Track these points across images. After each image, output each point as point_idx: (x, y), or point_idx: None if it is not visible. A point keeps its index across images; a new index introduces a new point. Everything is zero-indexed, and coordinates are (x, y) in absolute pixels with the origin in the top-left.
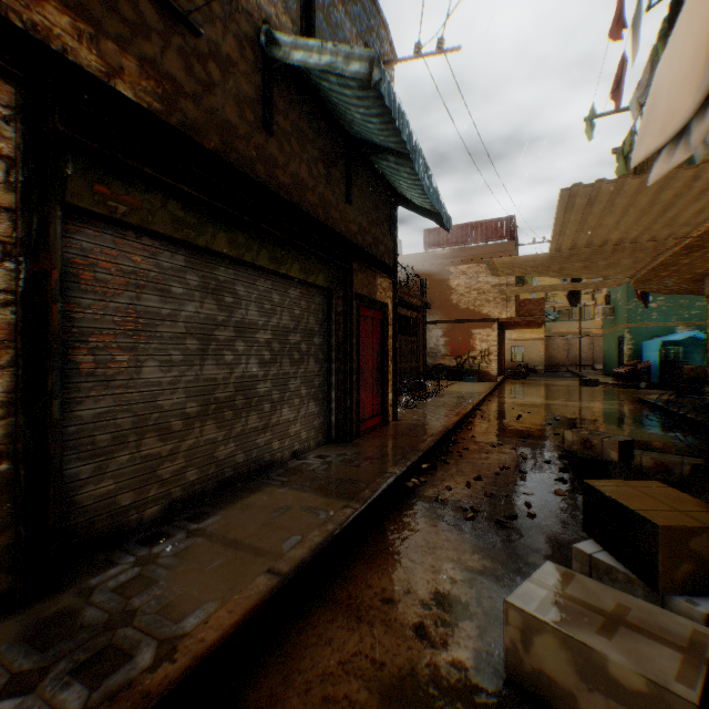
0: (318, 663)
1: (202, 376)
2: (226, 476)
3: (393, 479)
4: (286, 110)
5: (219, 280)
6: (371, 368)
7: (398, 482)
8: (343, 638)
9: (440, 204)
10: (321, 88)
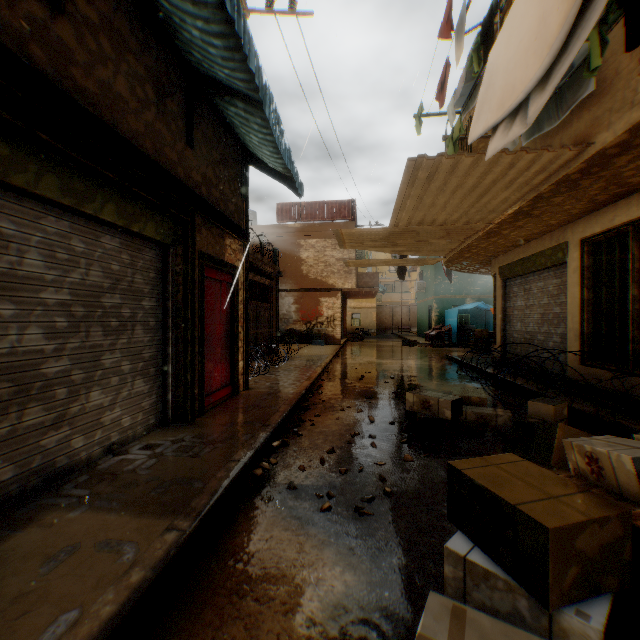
0: None
1: None
2: None
3: (239, 469)
4: None
5: None
6: (219, 335)
7: (244, 471)
8: None
9: (292, 165)
10: None
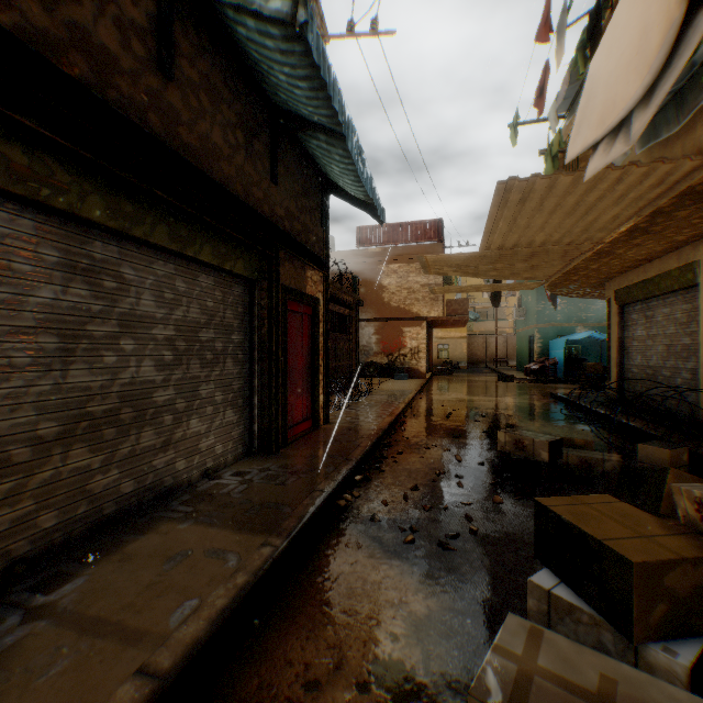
0: None
1: (66, 384)
2: (106, 514)
3: (323, 498)
4: (192, 56)
5: (96, 259)
6: (301, 368)
7: (328, 501)
8: None
9: (374, 193)
10: (238, 36)
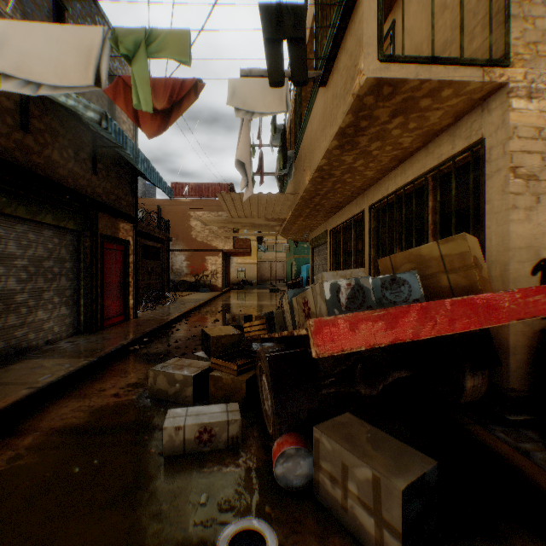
0: (60, 413)
1: None
2: None
3: (121, 346)
4: (42, 115)
5: None
6: (116, 283)
7: (124, 348)
8: (75, 404)
9: (162, 183)
10: None
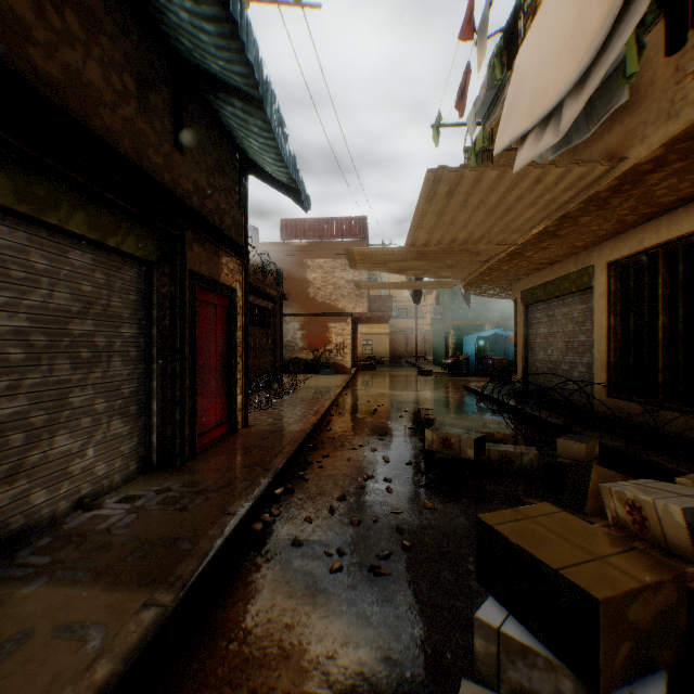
0: None
1: None
2: None
3: (235, 524)
4: None
5: None
6: (214, 366)
7: (241, 527)
8: None
9: (298, 175)
10: None
